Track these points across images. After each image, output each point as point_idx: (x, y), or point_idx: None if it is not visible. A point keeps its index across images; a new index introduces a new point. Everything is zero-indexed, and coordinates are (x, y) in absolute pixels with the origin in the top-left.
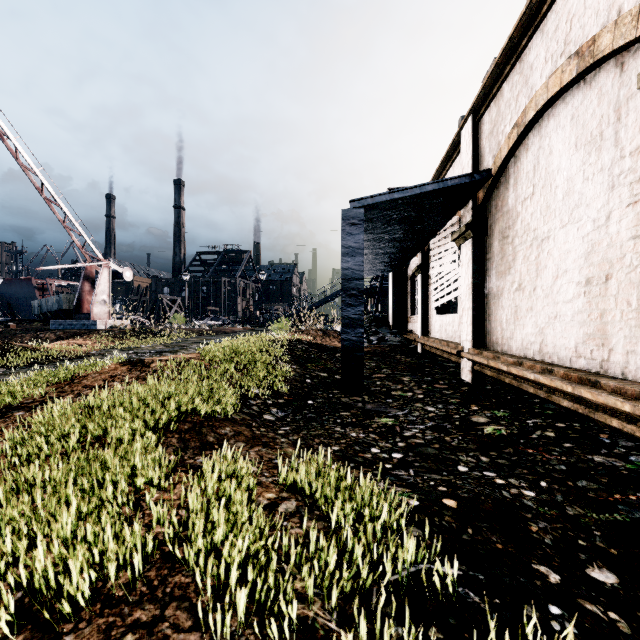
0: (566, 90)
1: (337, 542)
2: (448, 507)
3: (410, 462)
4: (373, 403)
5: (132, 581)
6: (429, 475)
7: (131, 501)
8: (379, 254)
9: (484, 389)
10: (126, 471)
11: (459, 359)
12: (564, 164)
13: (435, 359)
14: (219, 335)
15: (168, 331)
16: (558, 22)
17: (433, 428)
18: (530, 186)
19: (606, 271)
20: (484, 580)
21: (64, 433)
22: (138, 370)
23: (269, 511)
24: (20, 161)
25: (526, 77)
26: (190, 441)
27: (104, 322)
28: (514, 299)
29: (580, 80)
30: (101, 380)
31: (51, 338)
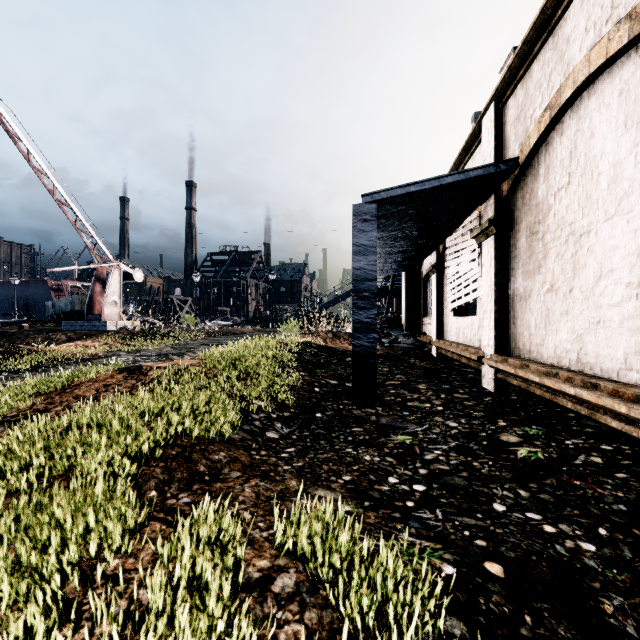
0: (613, 62)
1: None
2: (494, 577)
3: (435, 497)
4: (388, 416)
5: None
6: (461, 519)
7: (76, 578)
8: (392, 253)
9: (509, 400)
10: (82, 526)
11: (479, 365)
12: (609, 147)
13: (451, 364)
14: (228, 336)
15: (177, 332)
16: None
17: (458, 449)
18: (565, 175)
19: None
20: None
21: (30, 462)
22: (134, 378)
23: (259, 592)
24: (32, 163)
25: (561, 52)
26: (176, 471)
27: (115, 323)
28: (545, 301)
29: (631, 48)
30: (94, 390)
31: (62, 339)
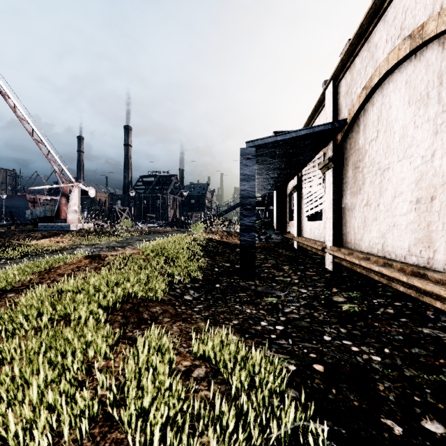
0: (402, 62)
1: (235, 402)
2: (317, 371)
3: (289, 333)
4: (262, 286)
5: (80, 437)
6: (303, 344)
7: (84, 369)
8: (267, 178)
9: (342, 275)
10: (82, 344)
11: (323, 253)
12: (400, 116)
13: (306, 252)
14: (155, 234)
15: (119, 232)
16: (396, 13)
17: (305, 306)
18: (375, 131)
19: (431, 194)
20: (345, 434)
21: (40, 312)
22: (96, 262)
23: (185, 376)
24: (17, 114)
25: (372, 53)
26: (130, 318)
27: (75, 225)
28: (363, 212)
29: (412, 55)
30: (70, 270)
31: (39, 236)
